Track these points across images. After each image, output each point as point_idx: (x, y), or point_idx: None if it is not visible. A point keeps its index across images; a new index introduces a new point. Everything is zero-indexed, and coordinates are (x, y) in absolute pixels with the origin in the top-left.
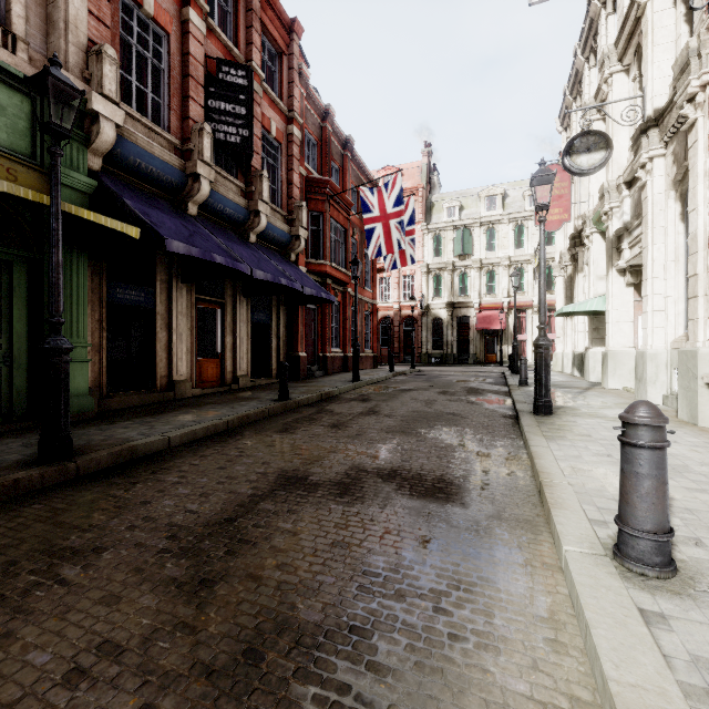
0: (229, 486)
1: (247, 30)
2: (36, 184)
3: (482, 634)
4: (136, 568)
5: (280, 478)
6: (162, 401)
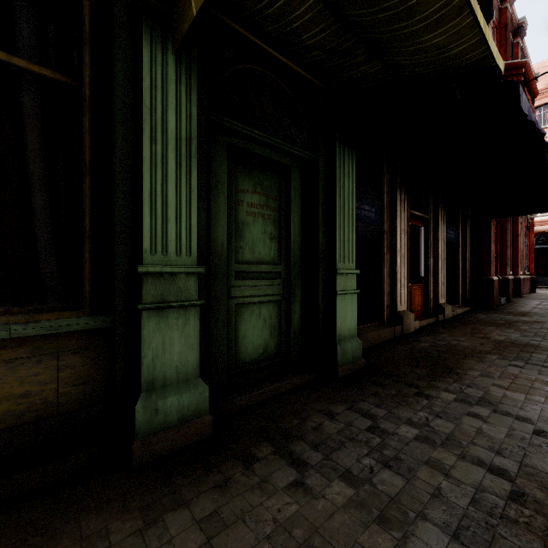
0: None
1: None
2: None
3: None
4: None
5: None
6: (394, 338)
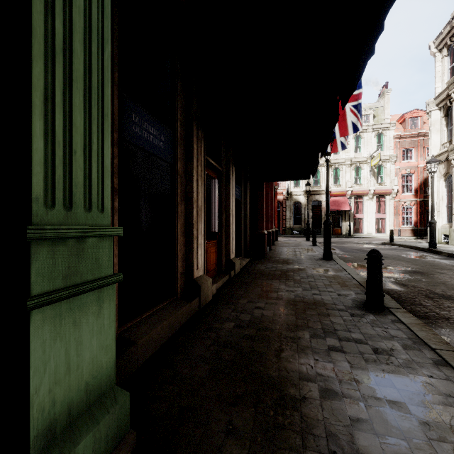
0: None
1: None
2: None
3: None
4: None
5: None
6: (191, 318)
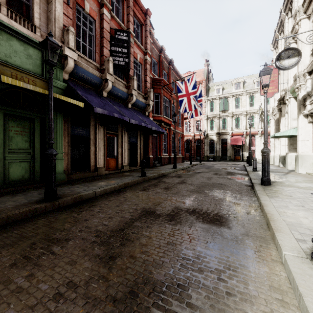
0: (121, 214)
1: (127, 15)
2: (43, 86)
3: (243, 293)
4: (82, 249)
5: (143, 211)
6: (92, 176)
